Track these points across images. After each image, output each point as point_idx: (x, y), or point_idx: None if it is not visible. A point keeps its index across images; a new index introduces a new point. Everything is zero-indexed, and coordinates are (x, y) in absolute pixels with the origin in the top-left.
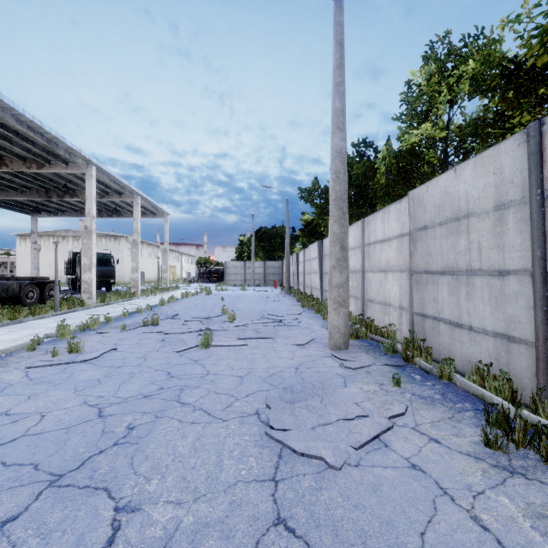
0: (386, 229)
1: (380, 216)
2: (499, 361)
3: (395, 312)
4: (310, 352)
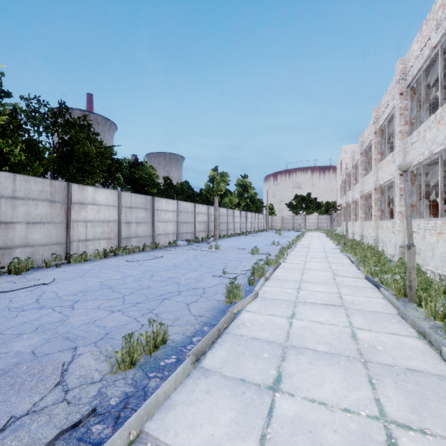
0: None
1: None
2: None
3: None
4: None
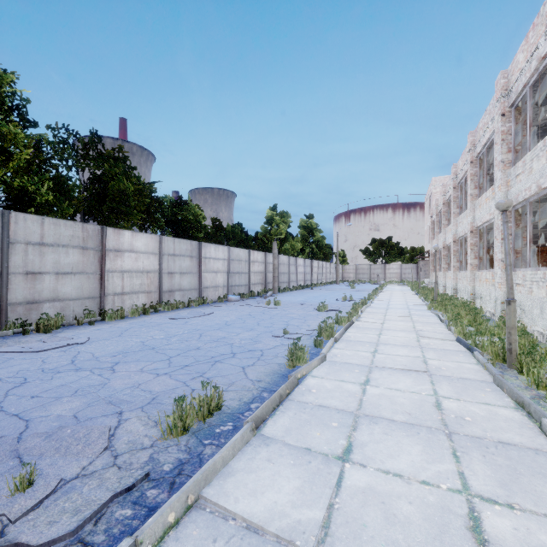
0: None
1: None
2: None
3: None
4: None
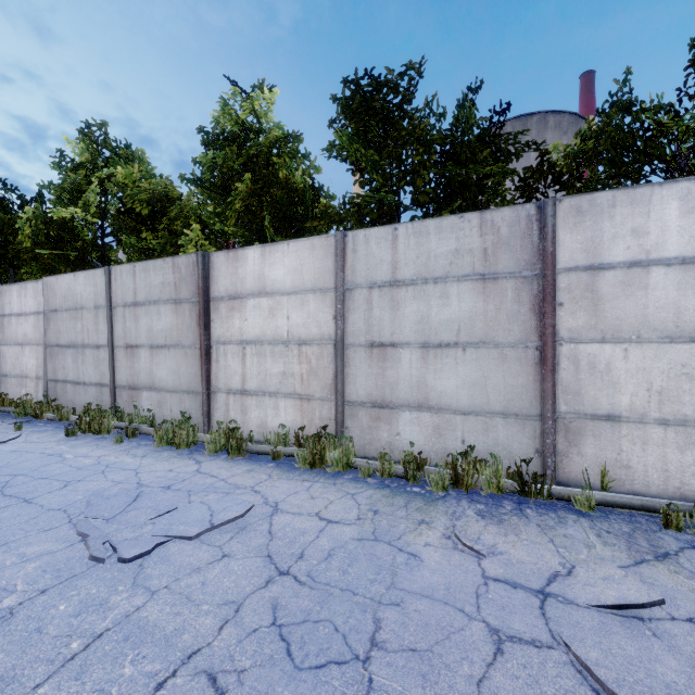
0: (24, 304)
1: (17, 289)
2: (98, 400)
3: (32, 382)
4: None
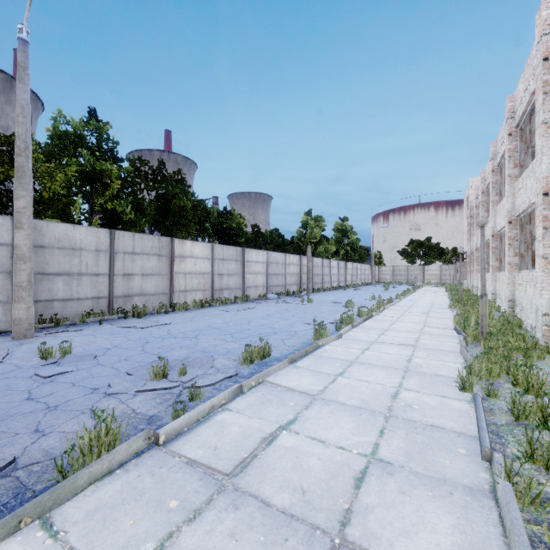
0: None
1: None
2: (94, 308)
3: None
4: (45, 339)
